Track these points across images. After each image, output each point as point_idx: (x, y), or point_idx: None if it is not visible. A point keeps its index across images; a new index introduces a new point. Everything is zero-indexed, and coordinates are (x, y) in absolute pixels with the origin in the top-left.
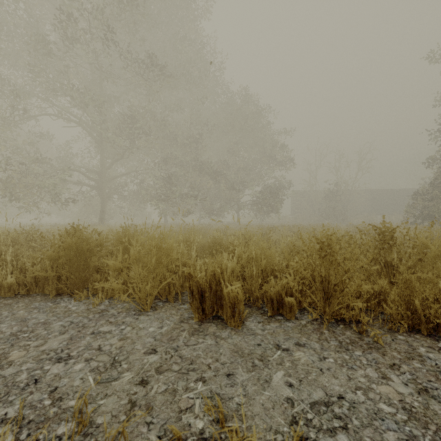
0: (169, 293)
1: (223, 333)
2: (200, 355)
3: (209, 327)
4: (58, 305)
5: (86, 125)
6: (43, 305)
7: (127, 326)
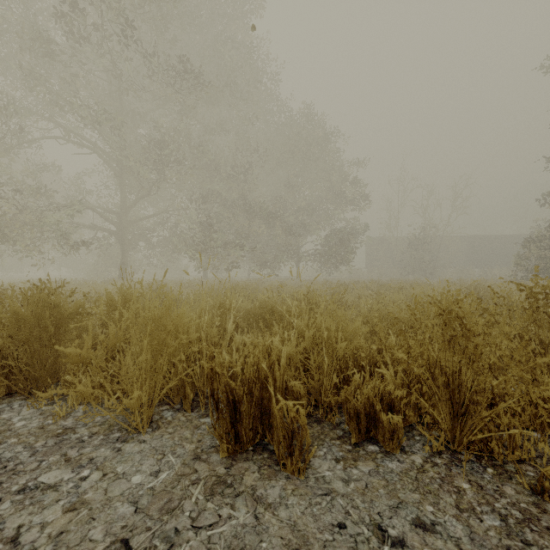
0: (184, 396)
1: (271, 489)
2: None
3: (244, 473)
4: None
5: (102, 151)
6: None
7: (93, 471)
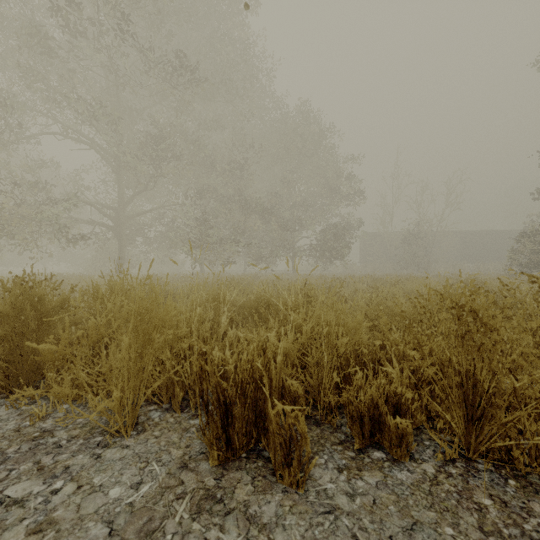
0: (173, 396)
1: (266, 505)
2: None
3: (236, 486)
4: None
5: (99, 147)
6: None
7: (67, 483)
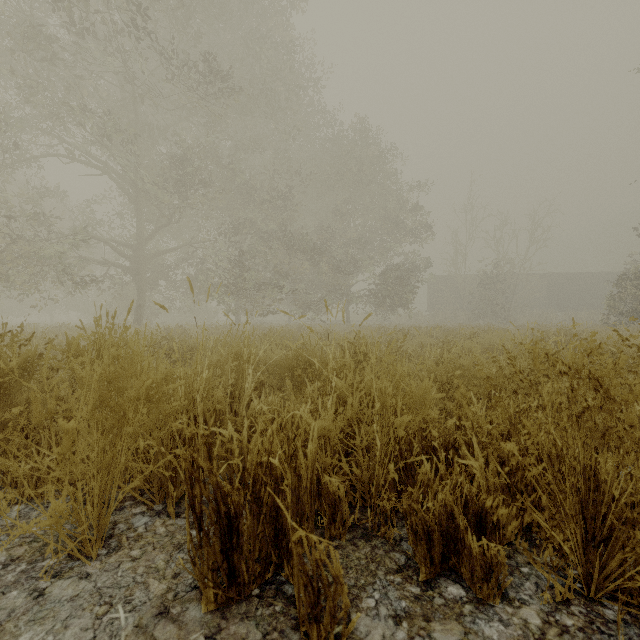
0: (167, 494)
1: None
2: None
3: None
4: None
5: (114, 172)
6: None
7: None
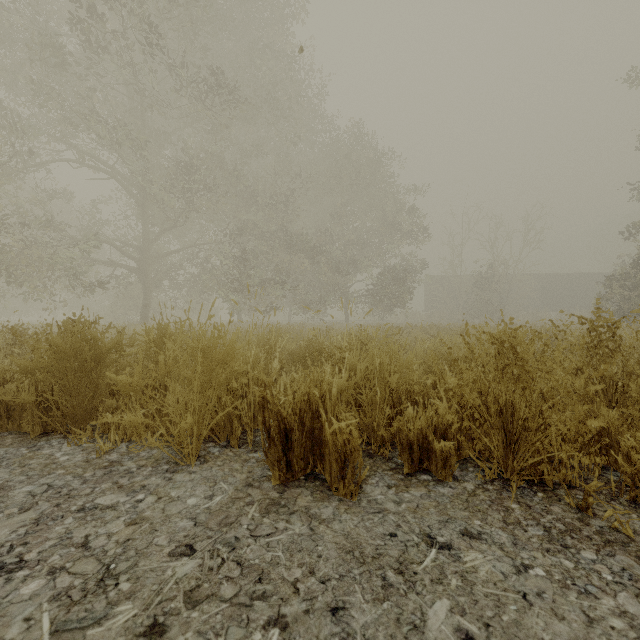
0: (231, 432)
1: (324, 509)
2: (279, 560)
3: (298, 497)
4: (37, 453)
5: (121, 176)
6: (12, 453)
7: (148, 495)
